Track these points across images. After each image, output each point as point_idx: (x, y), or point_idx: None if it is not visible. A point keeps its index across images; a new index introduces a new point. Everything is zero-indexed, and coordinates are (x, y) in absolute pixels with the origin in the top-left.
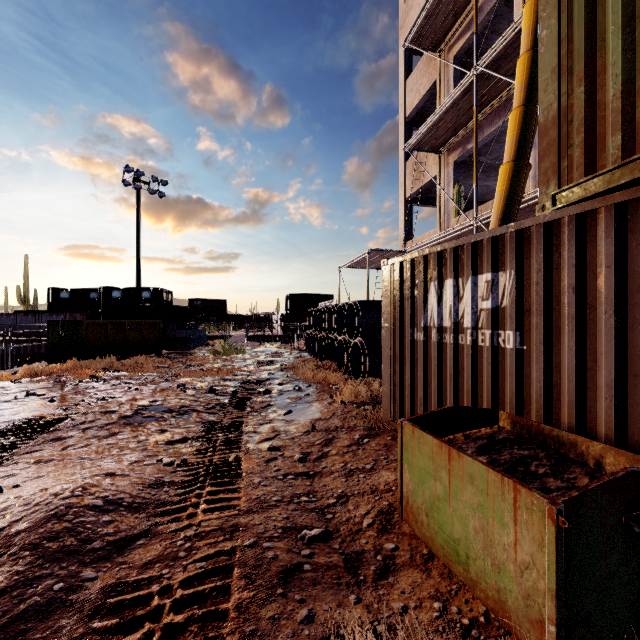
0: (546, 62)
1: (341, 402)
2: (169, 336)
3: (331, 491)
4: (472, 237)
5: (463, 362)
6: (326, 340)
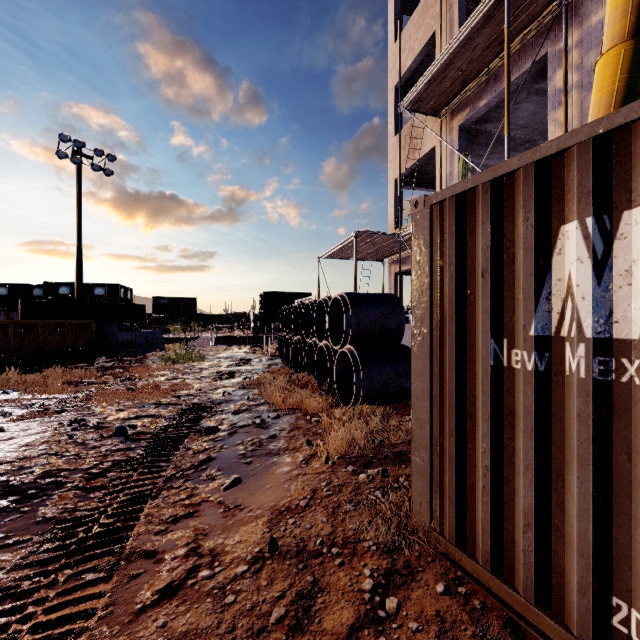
0: None
1: (326, 460)
2: (110, 340)
3: None
4: None
5: None
6: (302, 346)
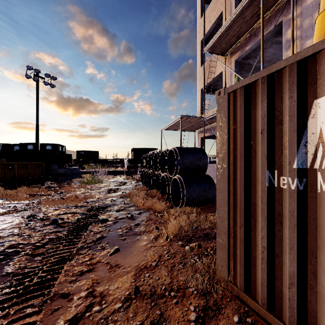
0: None
1: (166, 238)
2: (53, 172)
3: None
4: None
5: None
6: (153, 175)
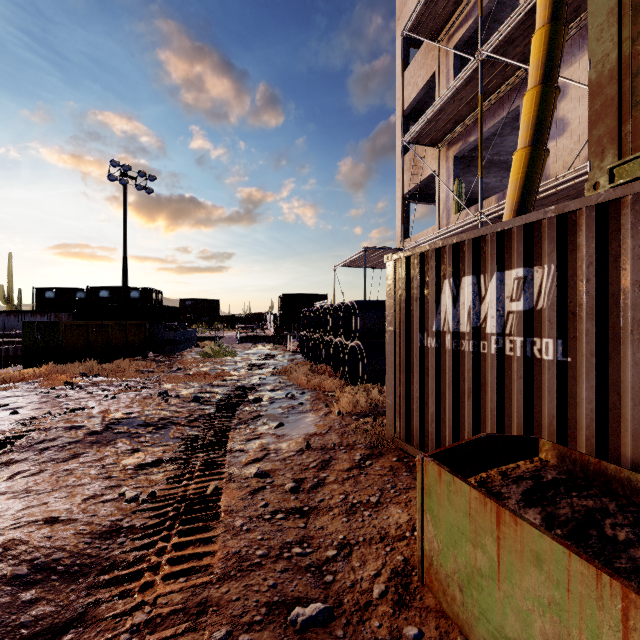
0: (600, 3)
1: (338, 413)
2: (156, 338)
3: (330, 537)
4: (498, 225)
5: (485, 374)
6: (321, 342)
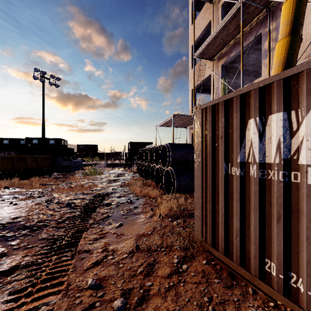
0: None
1: (159, 216)
2: (58, 165)
3: None
4: None
5: (298, 202)
6: (148, 167)
